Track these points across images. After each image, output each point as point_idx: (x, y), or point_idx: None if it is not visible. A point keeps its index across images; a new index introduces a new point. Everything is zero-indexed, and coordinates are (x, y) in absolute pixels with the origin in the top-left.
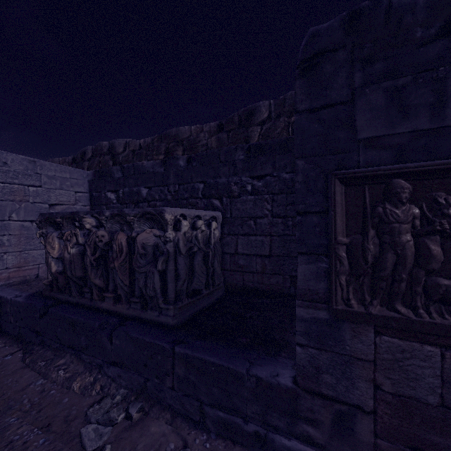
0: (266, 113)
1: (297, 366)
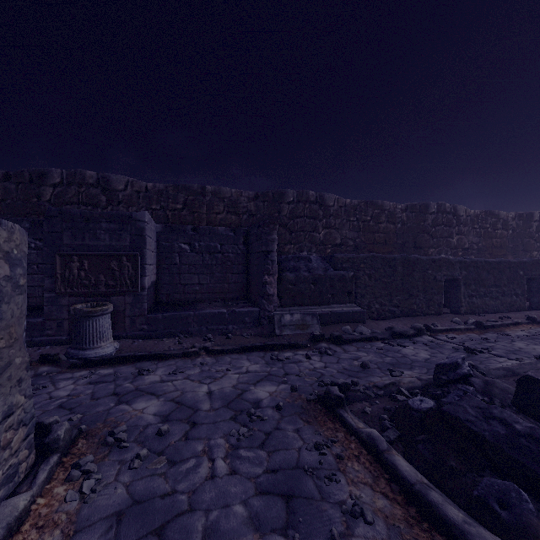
0: (59, 179)
1: (45, 313)
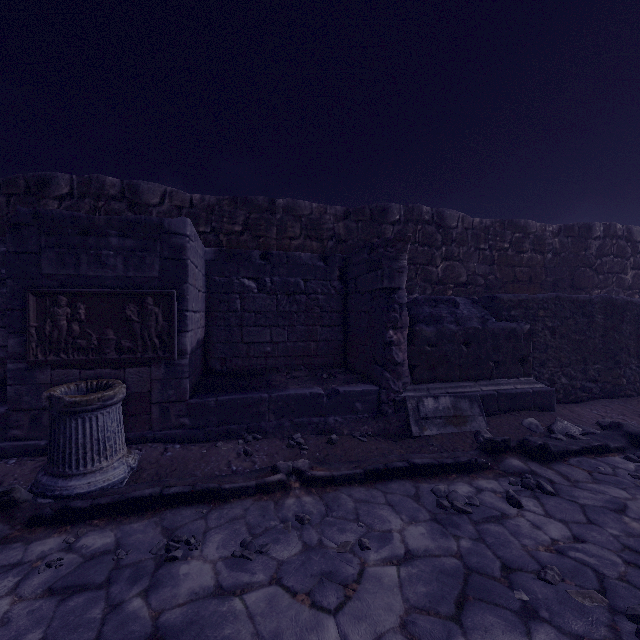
0: (67, 189)
1: (8, 398)
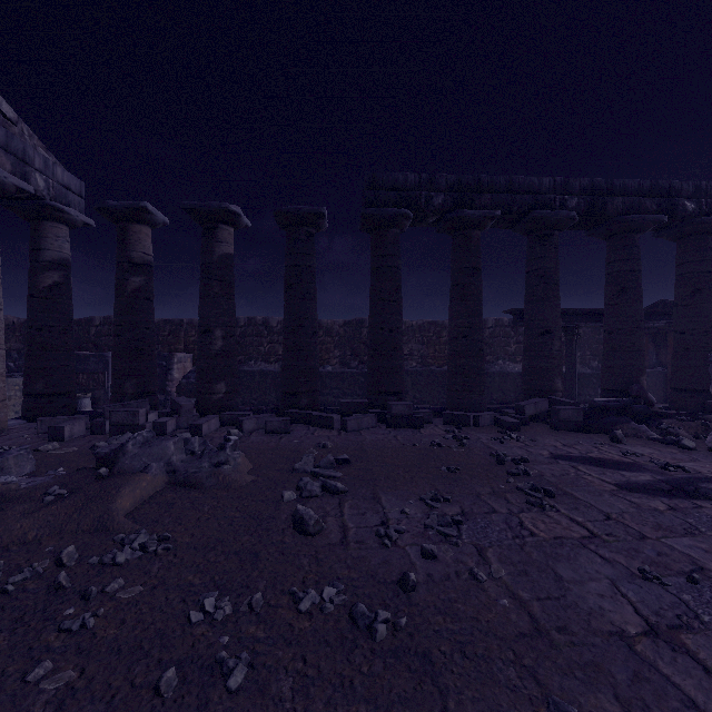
0: (99, 322)
1: None
